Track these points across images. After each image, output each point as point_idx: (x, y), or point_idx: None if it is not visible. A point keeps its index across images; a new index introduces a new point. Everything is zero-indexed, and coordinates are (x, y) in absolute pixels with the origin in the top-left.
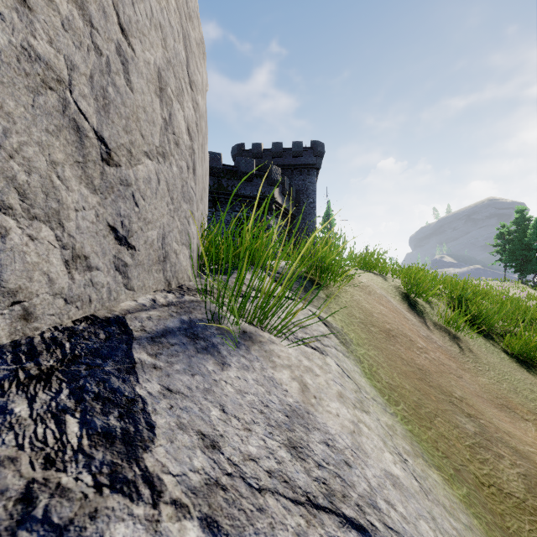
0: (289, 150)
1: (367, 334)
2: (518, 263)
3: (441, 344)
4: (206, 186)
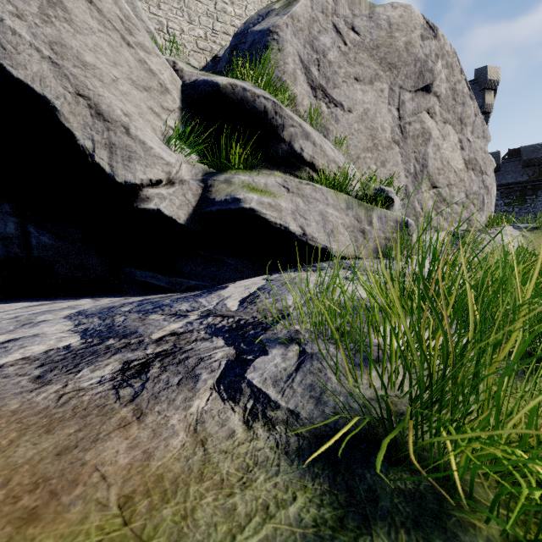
0: None
1: None
2: None
3: None
4: (492, 202)
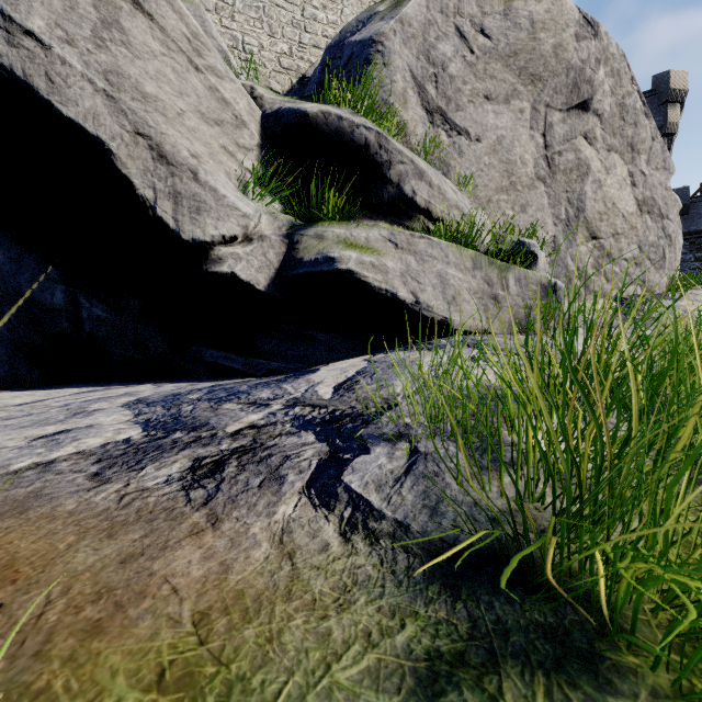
0: None
1: None
2: None
3: None
4: (677, 257)
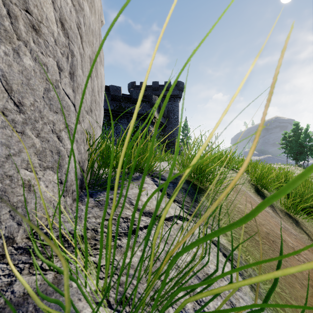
0: (163, 86)
1: (257, 249)
2: (295, 154)
3: (294, 232)
4: (100, 101)
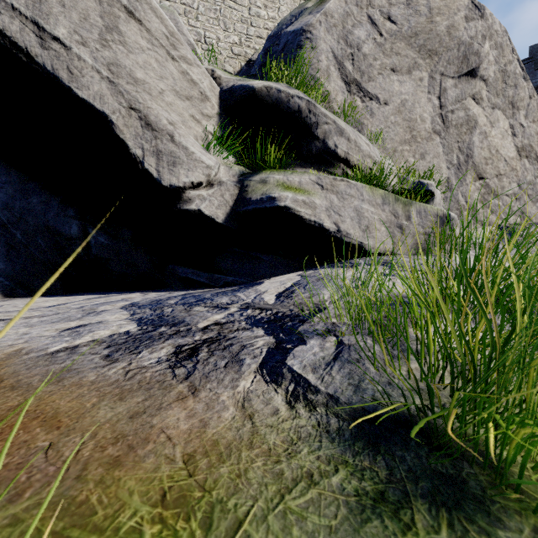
0: None
1: None
2: None
3: None
4: None
